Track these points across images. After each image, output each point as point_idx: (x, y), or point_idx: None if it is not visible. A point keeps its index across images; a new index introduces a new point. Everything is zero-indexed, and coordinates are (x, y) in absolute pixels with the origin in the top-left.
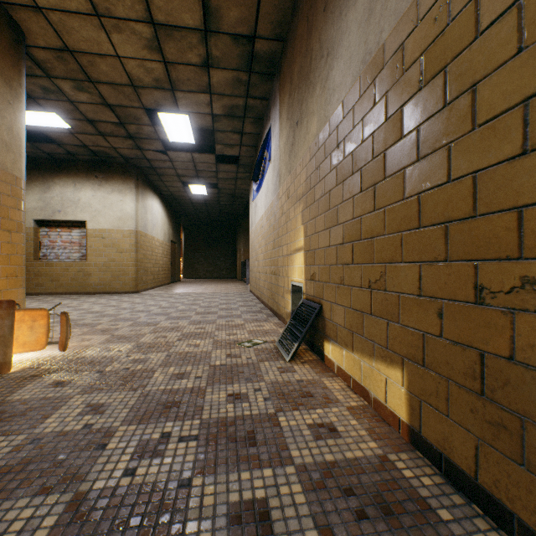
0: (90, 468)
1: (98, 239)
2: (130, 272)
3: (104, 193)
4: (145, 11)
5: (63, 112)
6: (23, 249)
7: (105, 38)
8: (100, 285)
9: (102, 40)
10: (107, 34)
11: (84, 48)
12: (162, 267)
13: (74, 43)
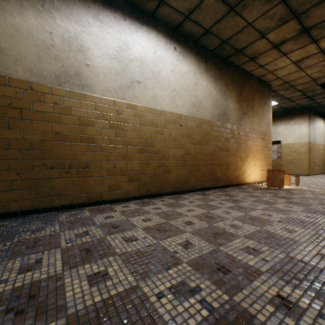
0: (321, 200)
1: (286, 148)
2: (304, 164)
3: (289, 126)
4: (323, 58)
5: (276, 100)
6: (270, 156)
7: (302, 73)
8: (287, 170)
9: (300, 74)
10: (303, 72)
11: (292, 79)
12: (324, 162)
13: (288, 80)
